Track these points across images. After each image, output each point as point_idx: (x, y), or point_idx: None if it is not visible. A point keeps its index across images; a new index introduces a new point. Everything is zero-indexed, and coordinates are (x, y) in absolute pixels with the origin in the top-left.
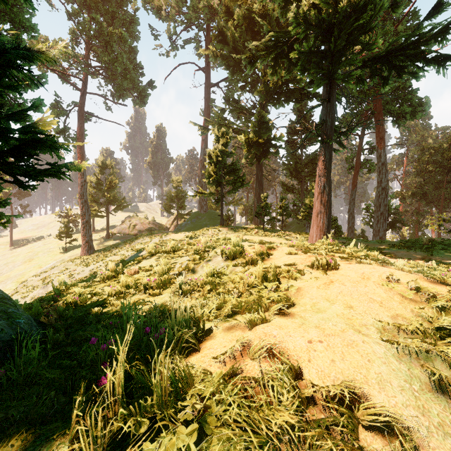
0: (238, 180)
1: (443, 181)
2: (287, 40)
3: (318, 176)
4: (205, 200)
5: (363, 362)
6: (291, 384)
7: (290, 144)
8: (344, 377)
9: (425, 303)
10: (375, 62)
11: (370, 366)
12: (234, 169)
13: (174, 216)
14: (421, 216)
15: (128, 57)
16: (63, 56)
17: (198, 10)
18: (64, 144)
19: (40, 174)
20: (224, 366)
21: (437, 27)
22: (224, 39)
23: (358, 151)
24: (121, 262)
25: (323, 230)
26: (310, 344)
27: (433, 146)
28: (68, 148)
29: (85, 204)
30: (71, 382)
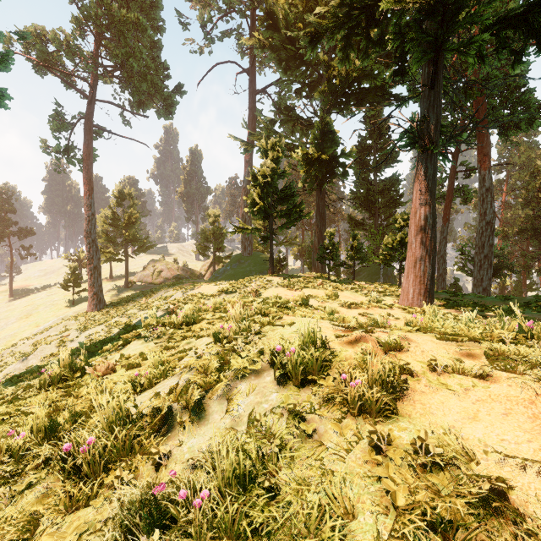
0: (294, 210)
1: None
2: (367, 4)
3: (415, 201)
4: (249, 239)
5: None
6: None
7: (360, 166)
8: None
9: None
10: (505, 26)
11: None
12: (288, 195)
13: (210, 260)
14: (532, 260)
15: (150, 54)
16: (64, 51)
17: None
18: None
19: None
20: None
21: None
22: (274, 24)
23: (451, 173)
24: (127, 327)
25: (424, 282)
26: None
27: None
28: None
29: (93, 244)
30: None
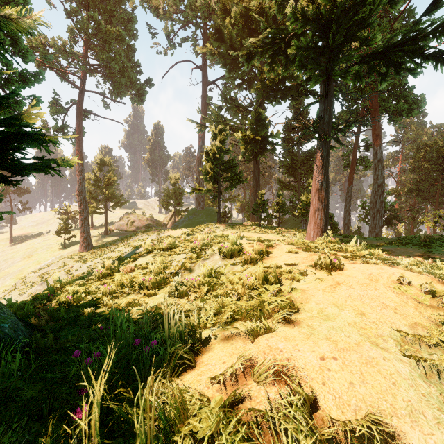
0: (235, 177)
1: (438, 178)
2: (285, 37)
3: (315, 173)
4: (202, 197)
5: (388, 386)
6: (308, 422)
7: (287, 141)
8: (367, 405)
9: (443, 309)
10: (373, 58)
11: (396, 390)
12: (231, 166)
13: (171, 213)
14: (417, 213)
15: (126, 55)
16: (61, 54)
17: (195, 9)
18: (51, 137)
19: (25, 168)
20: (224, 388)
21: (436, 22)
22: (221, 37)
23: (354, 148)
24: (118, 259)
25: (320, 226)
26: (323, 361)
27: (429, 143)
28: (57, 141)
29: (83, 200)
30: (49, 404)
